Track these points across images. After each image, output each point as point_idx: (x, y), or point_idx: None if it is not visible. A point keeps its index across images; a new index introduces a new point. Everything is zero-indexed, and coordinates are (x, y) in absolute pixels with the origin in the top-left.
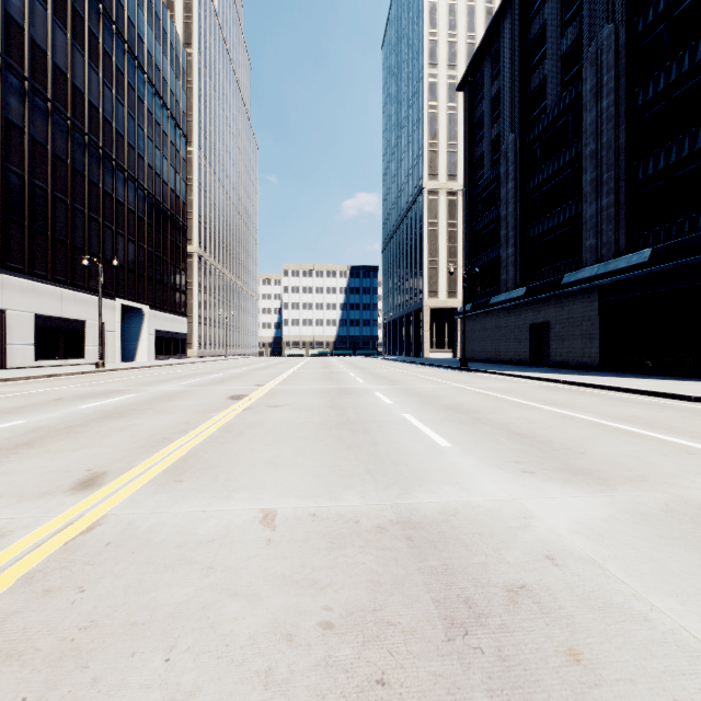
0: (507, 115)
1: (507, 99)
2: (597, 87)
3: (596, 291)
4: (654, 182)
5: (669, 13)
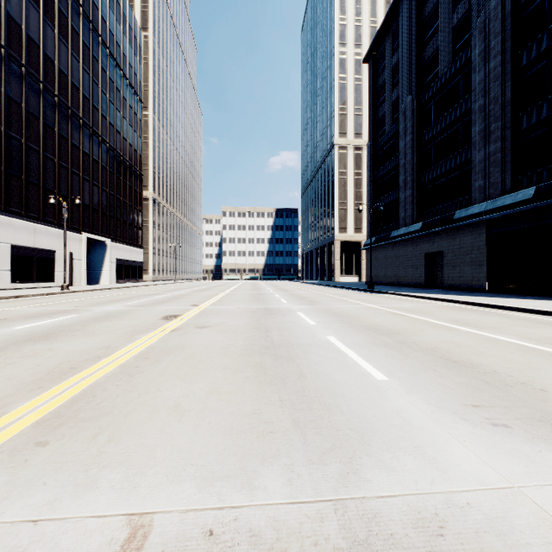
0: (405, 80)
1: (405, 67)
2: (485, 51)
3: (484, 225)
4: (537, 130)
5: None
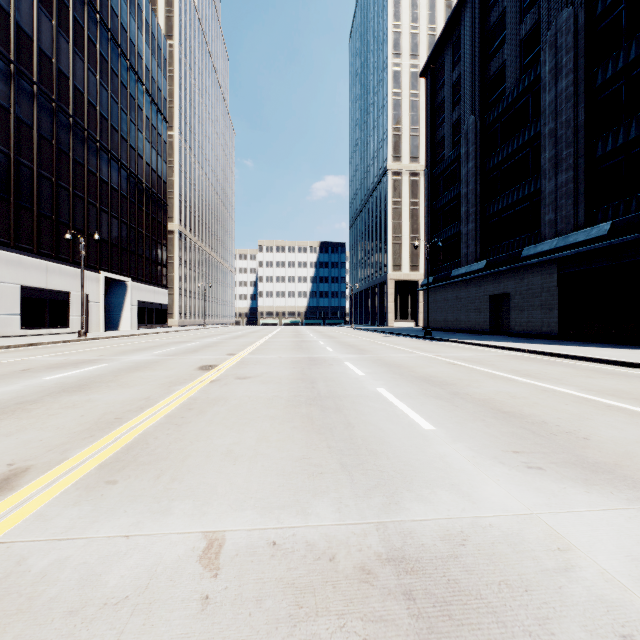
0: (468, 98)
1: (468, 83)
2: (556, 68)
3: (555, 264)
4: (613, 158)
5: None
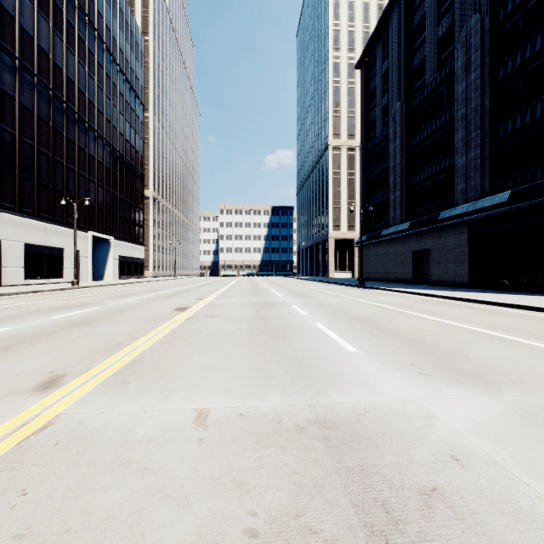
0: (395, 87)
1: (395, 74)
2: (467, 64)
3: (466, 225)
4: (512, 138)
5: (524, 5)
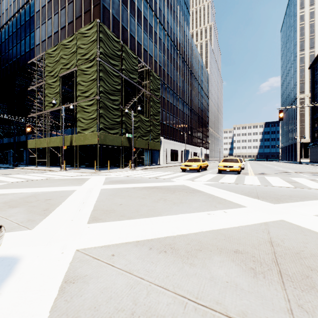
0: None
1: None
2: None
3: None
4: None
5: None
